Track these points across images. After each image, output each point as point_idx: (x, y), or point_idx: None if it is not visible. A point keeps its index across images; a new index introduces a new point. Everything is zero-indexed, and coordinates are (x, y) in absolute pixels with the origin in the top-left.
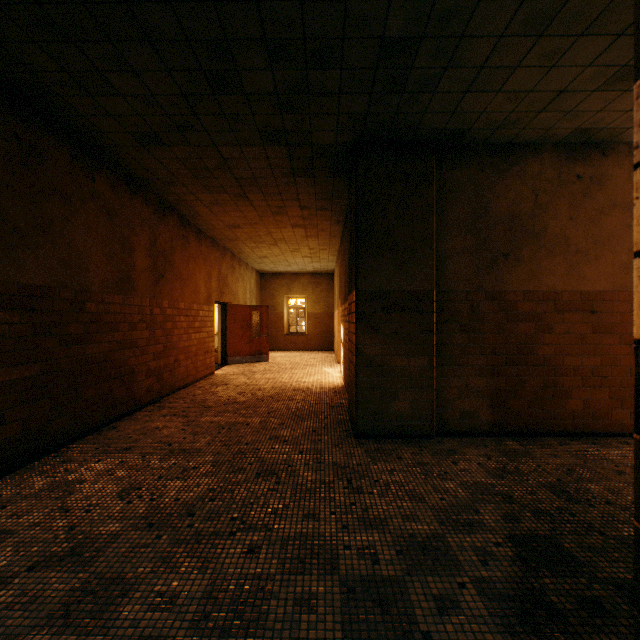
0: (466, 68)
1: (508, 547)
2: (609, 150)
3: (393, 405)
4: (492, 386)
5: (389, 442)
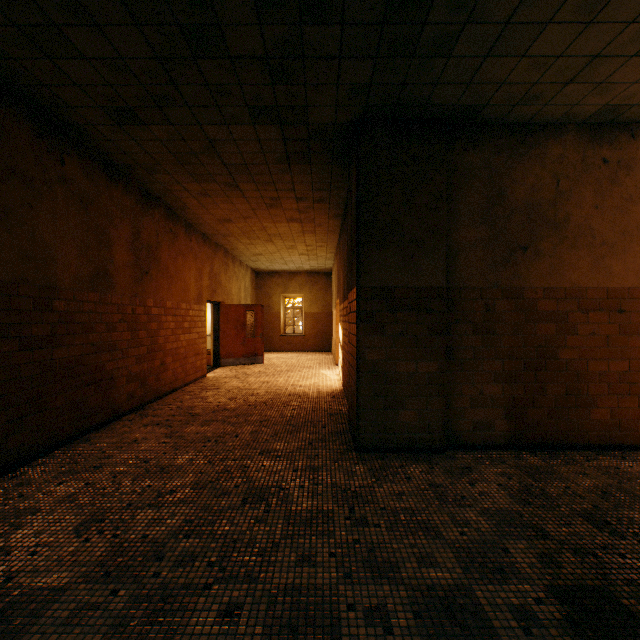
0: (489, 24)
1: (553, 605)
2: (638, 131)
3: (399, 415)
4: (509, 394)
5: (395, 457)
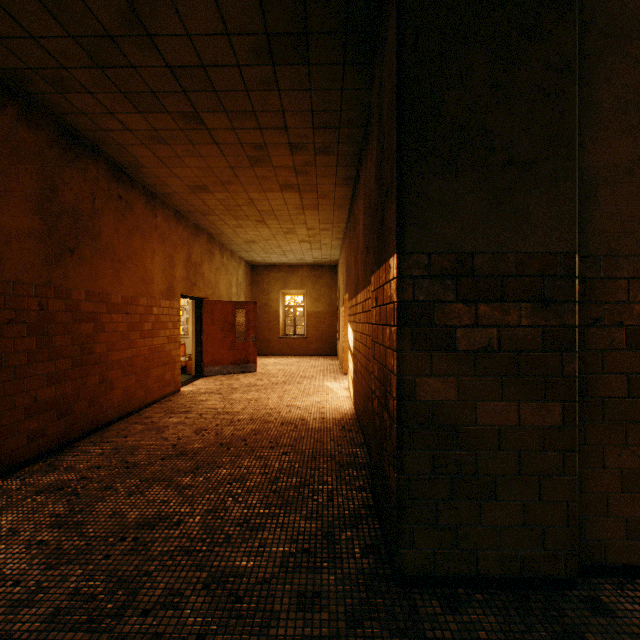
0: None
1: None
2: None
3: (483, 512)
4: None
5: (479, 605)
